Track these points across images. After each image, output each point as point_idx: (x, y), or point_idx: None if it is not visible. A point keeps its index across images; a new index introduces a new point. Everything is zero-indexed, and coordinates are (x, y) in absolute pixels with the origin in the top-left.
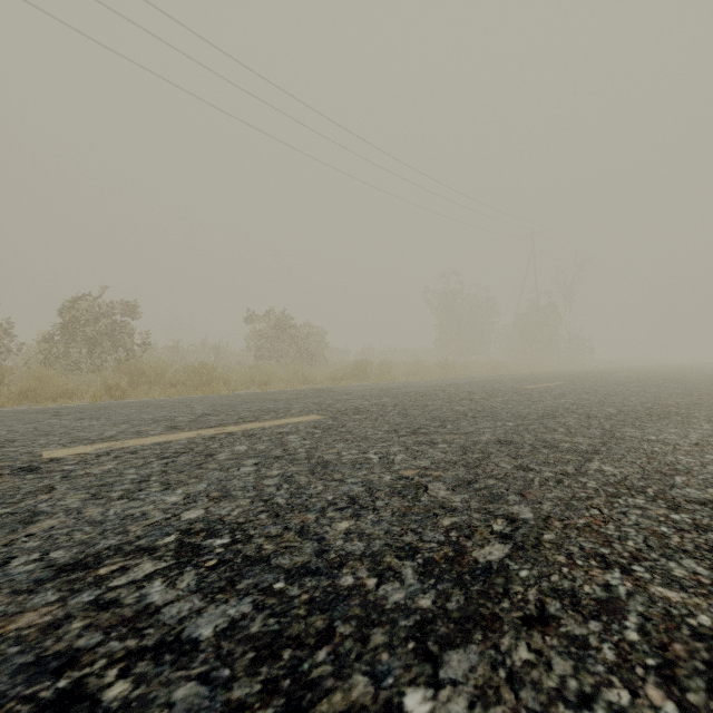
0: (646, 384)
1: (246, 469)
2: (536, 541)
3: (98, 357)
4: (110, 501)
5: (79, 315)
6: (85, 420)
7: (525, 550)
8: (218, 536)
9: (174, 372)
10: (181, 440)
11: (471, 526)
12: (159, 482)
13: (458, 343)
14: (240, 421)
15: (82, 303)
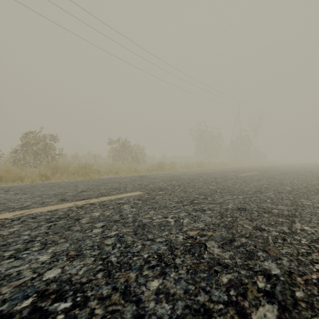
0: (297, 173)
1: (96, 231)
2: (293, 300)
3: (38, 160)
4: (1, 261)
5: (30, 141)
6: (19, 194)
7: (289, 311)
8: (63, 299)
9: (73, 167)
10: (64, 208)
11: (243, 283)
12: (40, 242)
13: (205, 153)
14: (99, 195)
15: (31, 135)
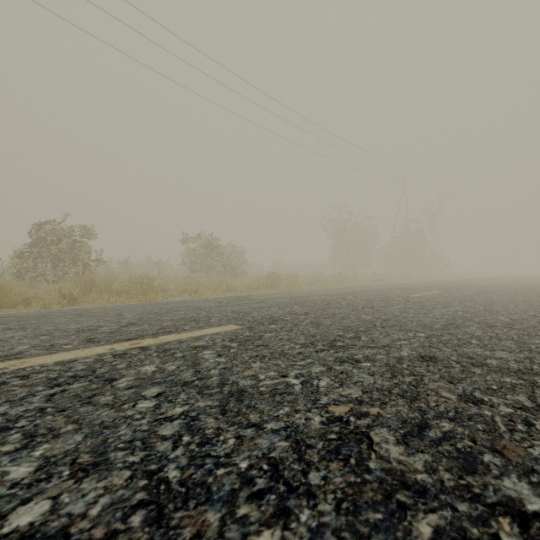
0: (511, 293)
1: (144, 405)
2: None
3: (60, 270)
4: None
5: (46, 237)
6: (11, 331)
7: None
8: None
9: (121, 283)
10: (88, 358)
11: (469, 539)
12: (22, 433)
13: (347, 260)
14: (159, 332)
15: (48, 227)
